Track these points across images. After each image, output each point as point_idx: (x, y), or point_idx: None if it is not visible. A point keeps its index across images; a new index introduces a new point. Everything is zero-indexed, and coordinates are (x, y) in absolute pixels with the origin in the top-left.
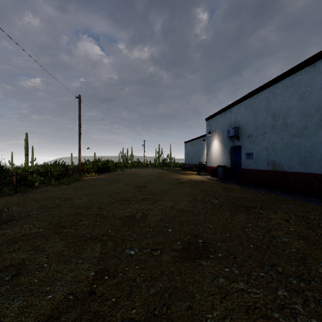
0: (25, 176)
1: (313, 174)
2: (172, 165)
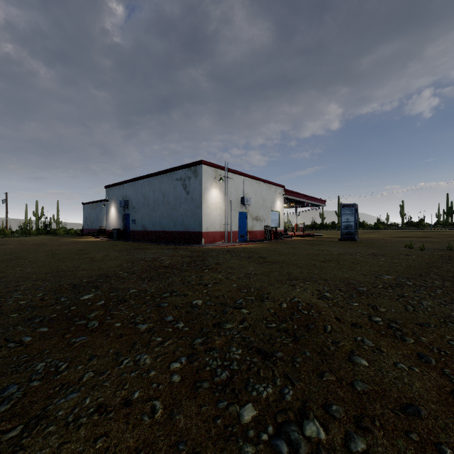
0: None
1: (156, 231)
2: (63, 232)
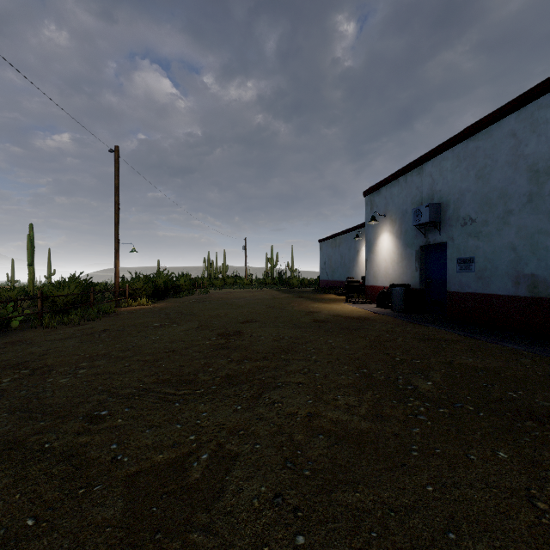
0: None
1: None
2: (296, 282)
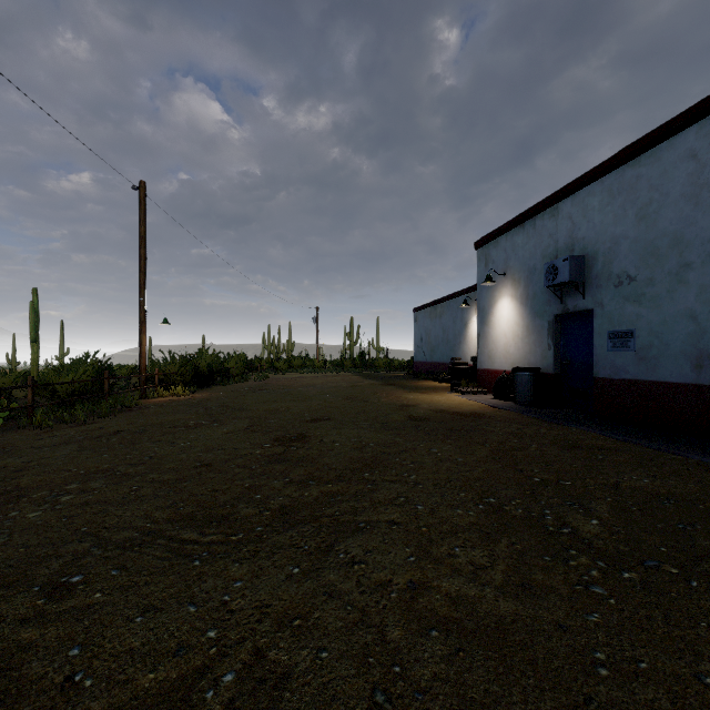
0: None
1: None
2: (383, 364)
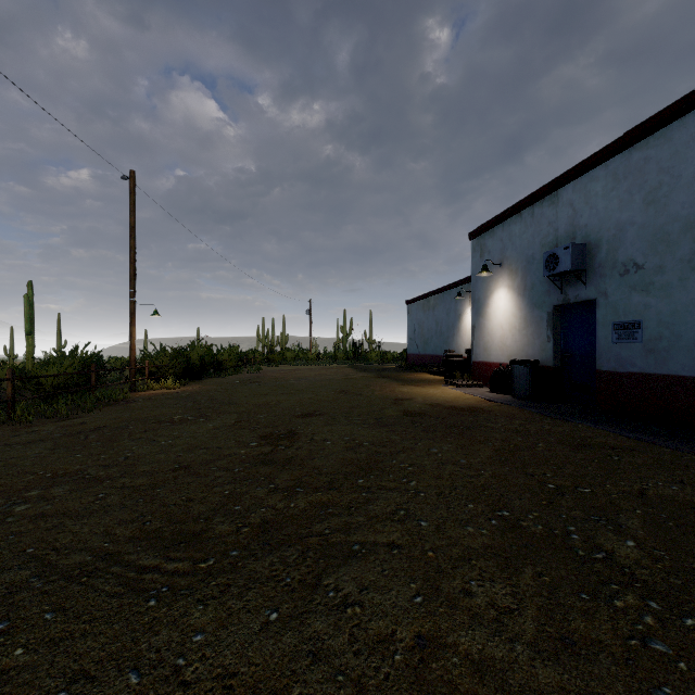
0: None
1: None
2: (376, 357)
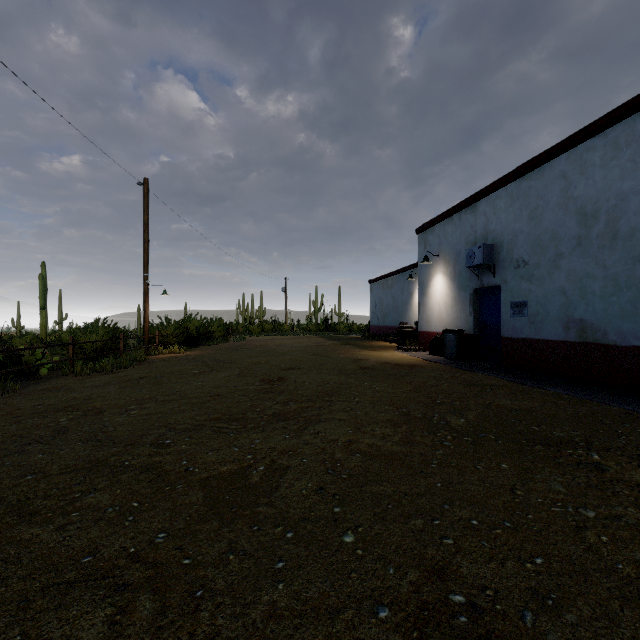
0: (17, 354)
1: None
2: (344, 328)
